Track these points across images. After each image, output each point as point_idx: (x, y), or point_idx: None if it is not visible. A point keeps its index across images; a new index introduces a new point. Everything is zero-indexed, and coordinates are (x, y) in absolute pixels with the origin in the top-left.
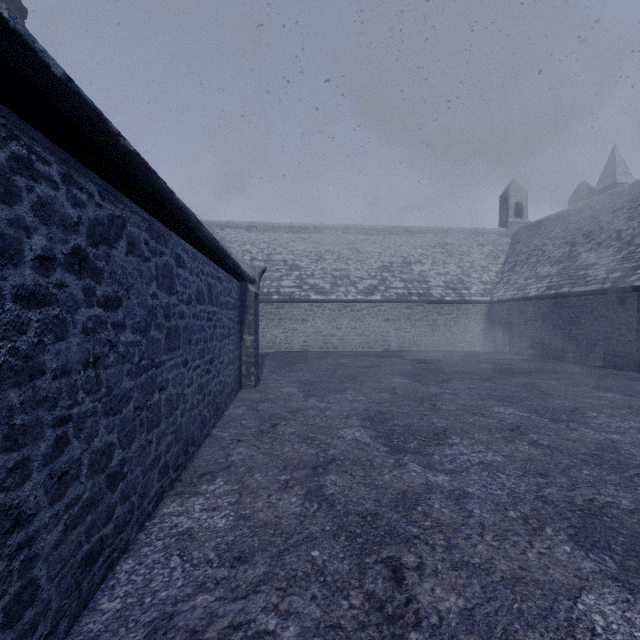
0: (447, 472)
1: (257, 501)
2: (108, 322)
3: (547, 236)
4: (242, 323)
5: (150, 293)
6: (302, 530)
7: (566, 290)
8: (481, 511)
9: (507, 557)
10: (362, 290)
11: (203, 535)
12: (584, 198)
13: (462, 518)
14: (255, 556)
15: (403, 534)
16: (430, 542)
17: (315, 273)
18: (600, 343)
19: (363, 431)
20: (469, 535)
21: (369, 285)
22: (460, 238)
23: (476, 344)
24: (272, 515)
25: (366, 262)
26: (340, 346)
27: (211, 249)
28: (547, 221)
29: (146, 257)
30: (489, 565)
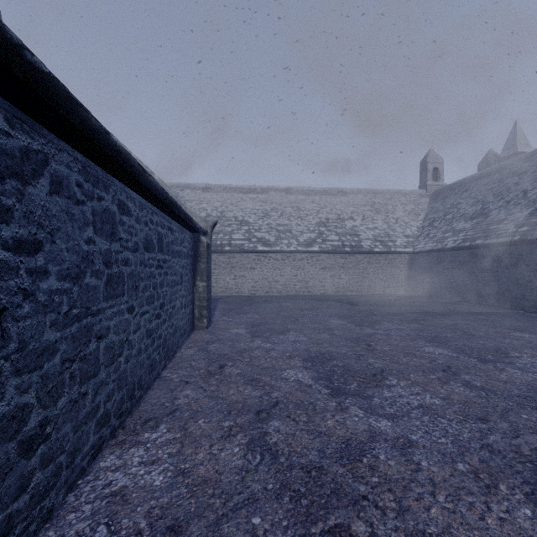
0: (389, 417)
1: (198, 452)
2: (21, 268)
3: (461, 196)
4: (195, 271)
5: (84, 238)
6: (243, 489)
7: (480, 242)
8: (429, 463)
9: (465, 524)
10: (302, 242)
11: (137, 496)
12: (491, 164)
13: (410, 472)
14: (190, 525)
15: (350, 494)
16: (380, 504)
17: (262, 228)
18: (510, 288)
19: (305, 372)
20: (420, 494)
21: (308, 238)
22: (386, 198)
23: (400, 289)
24: (212, 470)
25: (306, 218)
26: (283, 291)
27: (160, 199)
28: (460, 183)
29: (79, 200)
30: (447, 536)
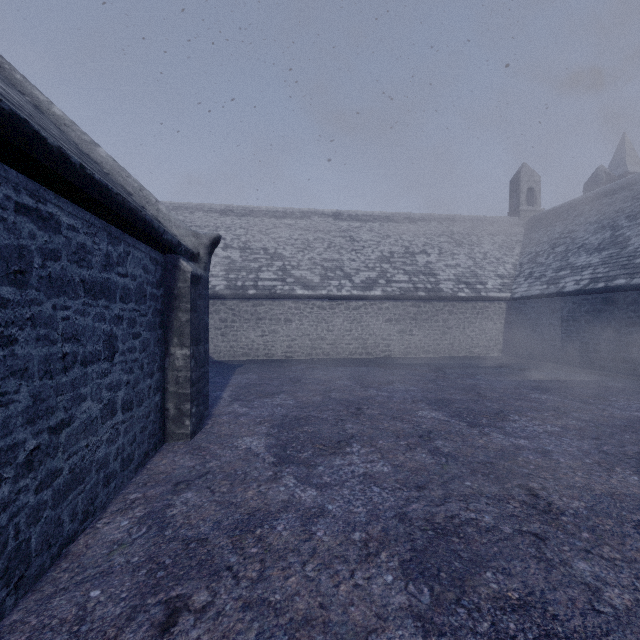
0: None
1: None
2: None
3: (573, 222)
4: (168, 326)
5: None
6: None
7: (623, 282)
8: None
9: None
10: (359, 284)
11: None
12: (602, 184)
13: None
14: None
15: None
16: None
17: (302, 263)
18: None
19: None
20: None
21: (367, 278)
22: (468, 227)
23: (494, 349)
24: None
25: (362, 252)
26: (332, 352)
27: None
28: (568, 207)
29: None
30: None
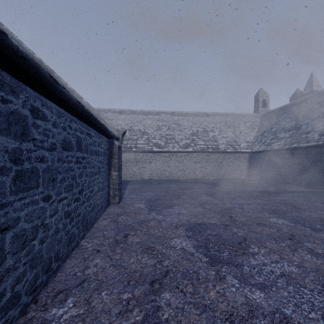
0: (260, 287)
1: None
2: None
3: (281, 117)
4: (110, 164)
5: None
6: None
7: (295, 145)
8: None
9: None
10: (182, 146)
11: None
12: (298, 97)
13: None
14: None
15: None
16: None
17: (156, 136)
18: (316, 175)
19: (188, 240)
20: None
21: (185, 143)
22: (233, 118)
23: (243, 175)
24: None
25: (184, 131)
26: (170, 176)
27: (76, 110)
28: (280, 109)
29: None
30: None
